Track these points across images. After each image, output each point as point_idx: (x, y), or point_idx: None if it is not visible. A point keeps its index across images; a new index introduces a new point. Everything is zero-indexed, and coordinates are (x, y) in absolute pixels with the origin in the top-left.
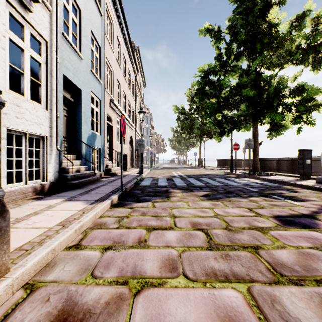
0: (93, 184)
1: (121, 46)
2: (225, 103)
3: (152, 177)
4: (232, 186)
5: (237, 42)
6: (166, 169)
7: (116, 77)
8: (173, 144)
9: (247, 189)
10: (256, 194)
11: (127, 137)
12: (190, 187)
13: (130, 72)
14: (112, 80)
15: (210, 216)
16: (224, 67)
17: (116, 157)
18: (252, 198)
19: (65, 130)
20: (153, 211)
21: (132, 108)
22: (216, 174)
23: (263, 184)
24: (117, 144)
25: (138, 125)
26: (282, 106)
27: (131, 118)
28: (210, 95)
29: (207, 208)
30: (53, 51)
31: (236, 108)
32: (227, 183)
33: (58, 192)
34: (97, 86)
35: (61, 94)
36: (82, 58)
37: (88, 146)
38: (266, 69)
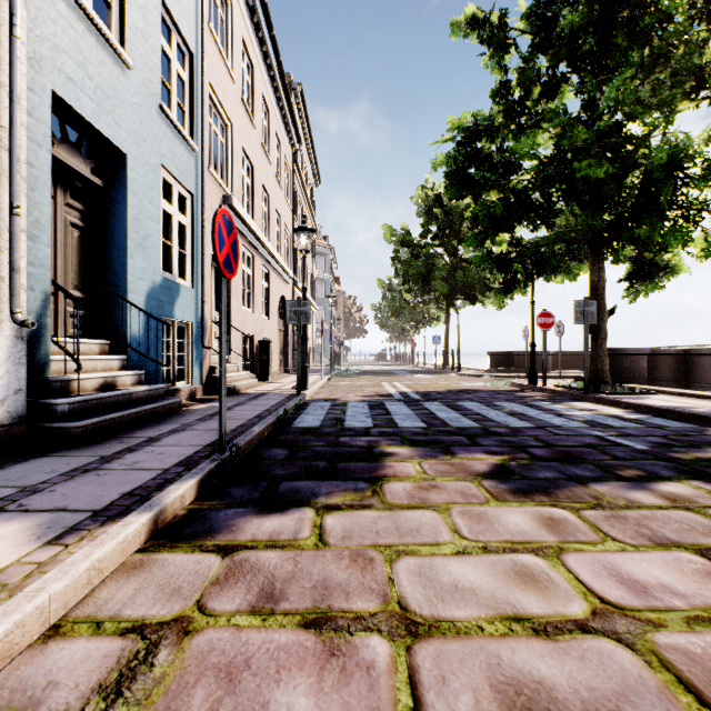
0: (151, 425)
1: (254, 70)
2: (521, 207)
3: (331, 400)
4: (561, 430)
5: (551, 49)
6: (368, 377)
7: (242, 144)
8: (383, 317)
9: (614, 443)
10: (663, 466)
11: (272, 297)
12: (439, 436)
13: (280, 142)
14: (231, 150)
15: (579, 623)
16: (517, 115)
17: (241, 347)
18: (665, 486)
19: (74, 268)
20: (312, 572)
21: (286, 230)
22: (494, 391)
23: (647, 425)
24: (244, 313)
25: (300, 270)
26: (678, 209)
27: (282, 254)
28: (481, 186)
29: (536, 552)
30: (2, 0)
31: (546, 223)
32: (541, 421)
33: (3, 465)
34: (181, 156)
35: (43, 151)
36: (127, 62)
37: (147, 314)
38: (627, 118)
